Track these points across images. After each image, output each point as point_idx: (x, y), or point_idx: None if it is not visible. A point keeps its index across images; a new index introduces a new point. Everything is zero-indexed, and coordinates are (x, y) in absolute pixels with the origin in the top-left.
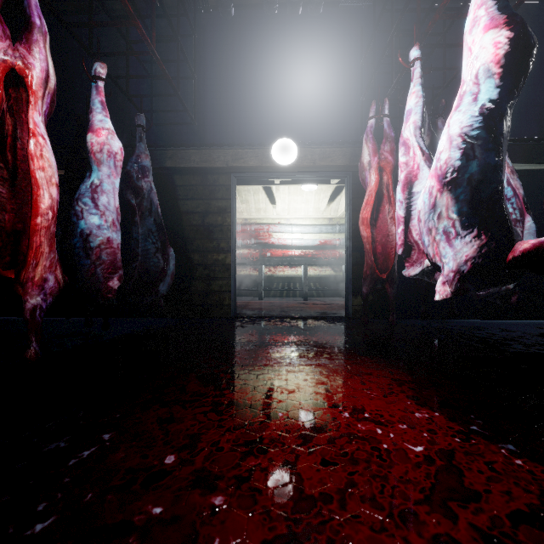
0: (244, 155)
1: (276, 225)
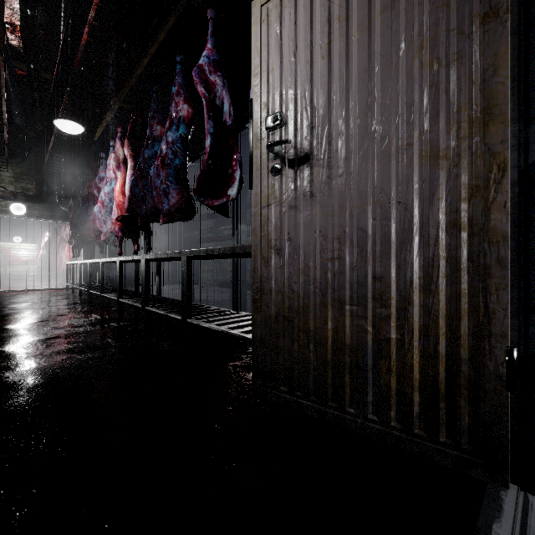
0: (4, 239)
1: (14, 248)
